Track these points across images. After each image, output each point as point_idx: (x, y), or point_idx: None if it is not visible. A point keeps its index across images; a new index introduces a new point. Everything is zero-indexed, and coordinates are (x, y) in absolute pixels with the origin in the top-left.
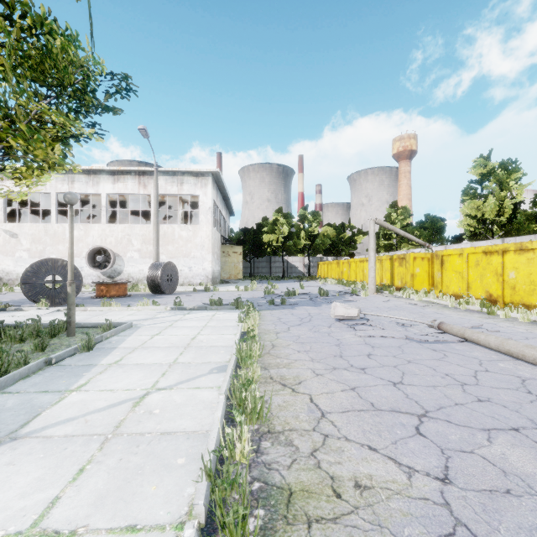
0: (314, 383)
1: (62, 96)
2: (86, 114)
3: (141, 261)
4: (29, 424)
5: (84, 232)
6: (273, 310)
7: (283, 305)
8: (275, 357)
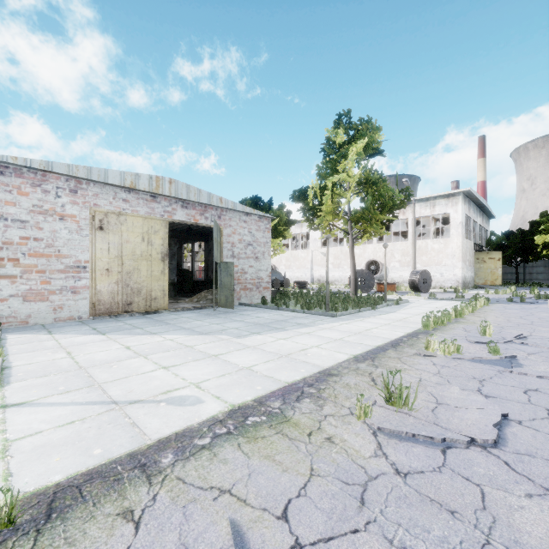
0: (491, 318)
1: (385, 209)
2: (392, 210)
3: (400, 269)
4: (396, 312)
5: (362, 250)
6: (506, 304)
7: (520, 303)
8: (481, 313)
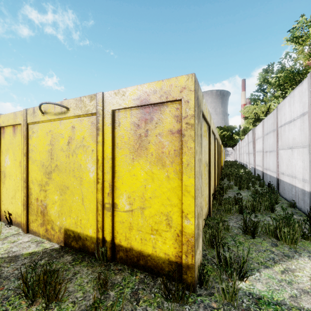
0: None
1: None
2: None
3: None
4: None
5: None
6: None
7: None
8: None
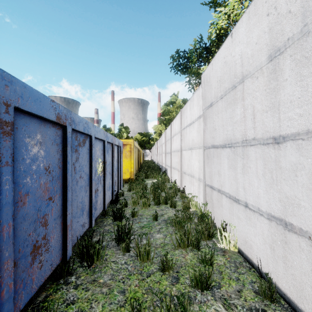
0: None
1: None
2: None
3: None
4: None
5: None
6: None
7: None
8: None
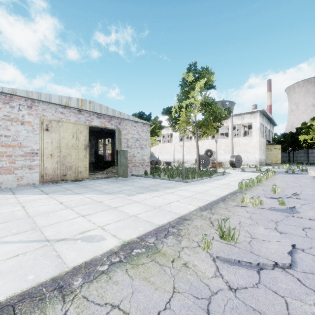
0: (277, 182)
1: (216, 120)
2: (220, 120)
3: (224, 154)
4: (222, 179)
5: (203, 143)
6: (284, 174)
7: (292, 173)
8: (271, 180)
